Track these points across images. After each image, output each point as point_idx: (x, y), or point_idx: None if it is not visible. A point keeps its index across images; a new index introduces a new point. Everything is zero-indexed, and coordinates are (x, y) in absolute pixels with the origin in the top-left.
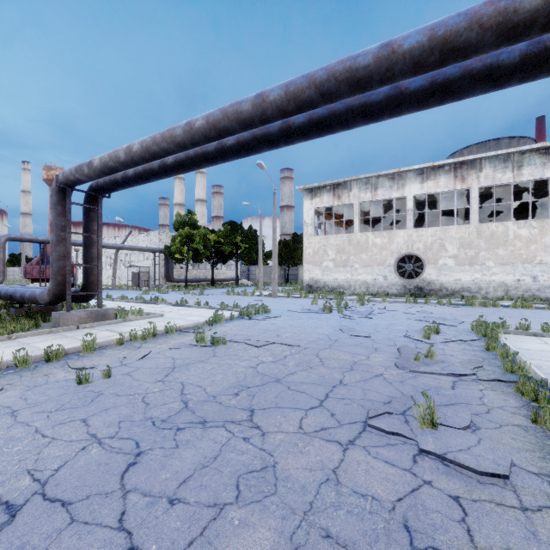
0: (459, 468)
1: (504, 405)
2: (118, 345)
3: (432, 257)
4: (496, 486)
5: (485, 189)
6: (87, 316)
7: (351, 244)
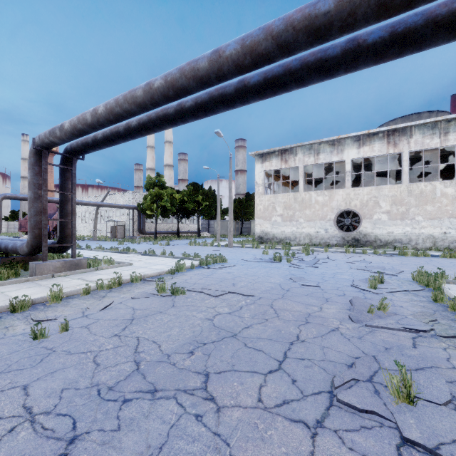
0: None
1: None
2: (84, 294)
3: (368, 212)
4: None
5: (414, 153)
6: (61, 266)
7: (296, 201)
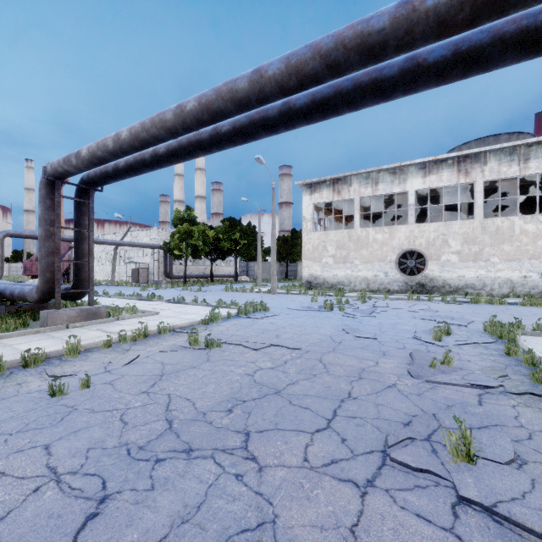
0: (516, 528)
1: None
2: (105, 347)
3: (435, 253)
4: None
5: (489, 183)
6: (77, 315)
7: (351, 240)
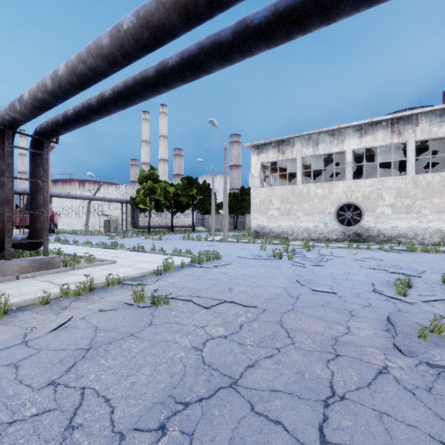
0: None
1: None
2: (41, 304)
3: (370, 206)
4: None
5: (418, 143)
6: (29, 265)
7: (294, 194)
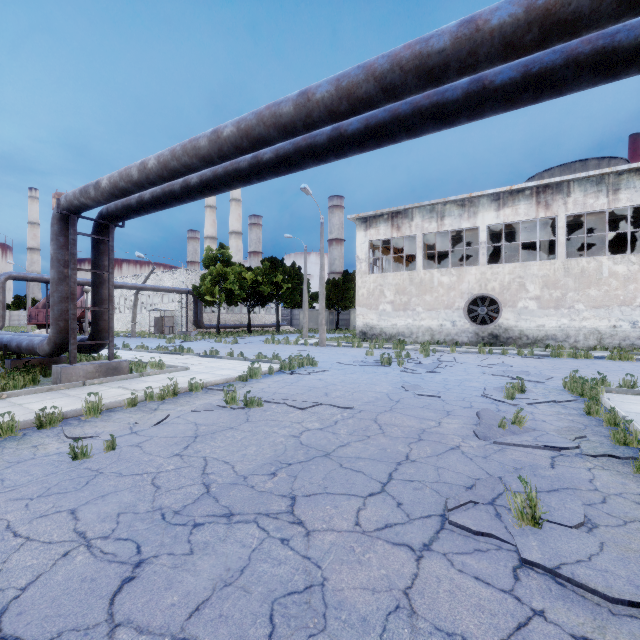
0: (579, 590)
1: (624, 491)
2: (129, 406)
3: (510, 299)
4: (637, 620)
5: (573, 218)
6: (95, 370)
7: (412, 283)
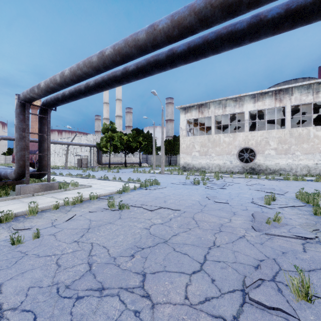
0: None
1: None
2: (54, 208)
3: (261, 149)
4: None
5: (293, 107)
6: (39, 187)
7: (209, 141)
